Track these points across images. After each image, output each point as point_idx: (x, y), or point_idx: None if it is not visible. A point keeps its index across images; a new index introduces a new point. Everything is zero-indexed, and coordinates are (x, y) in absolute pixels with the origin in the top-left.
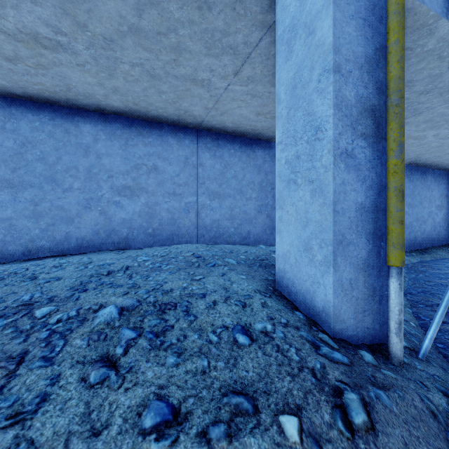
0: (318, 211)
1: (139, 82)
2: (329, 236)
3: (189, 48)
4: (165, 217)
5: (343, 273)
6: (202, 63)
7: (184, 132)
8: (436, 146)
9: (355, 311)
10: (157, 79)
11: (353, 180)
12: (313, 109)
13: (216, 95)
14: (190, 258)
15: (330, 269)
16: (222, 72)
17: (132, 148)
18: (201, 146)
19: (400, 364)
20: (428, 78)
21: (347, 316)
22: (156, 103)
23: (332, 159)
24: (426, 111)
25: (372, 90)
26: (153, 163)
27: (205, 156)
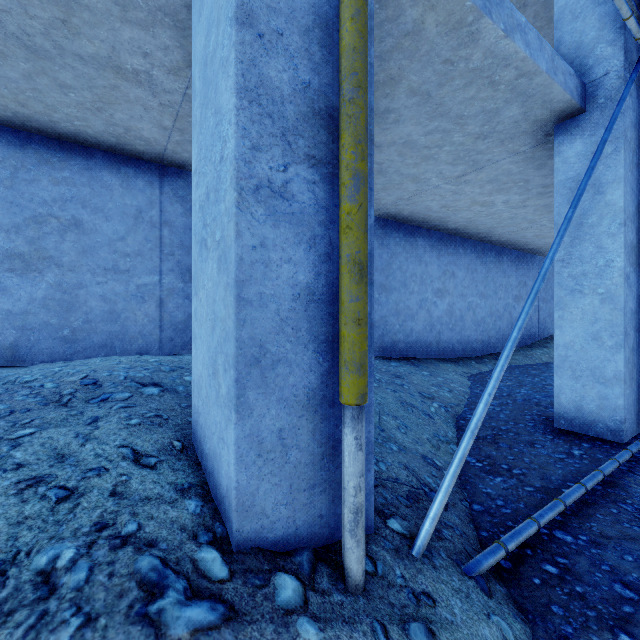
0: (223, 299)
1: (9, 59)
2: (231, 350)
3: (83, 0)
4: (98, 309)
5: (262, 421)
6: (122, 36)
7: (134, 166)
8: (508, 217)
9: (291, 490)
10: (45, 58)
11: (288, 241)
12: (219, 101)
13: (171, 103)
14: (69, 386)
15: (232, 414)
16: (165, 61)
17: (28, 185)
18: (168, 192)
19: (358, 588)
20: (482, 115)
21: (273, 502)
22: (62, 107)
23: (235, 196)
24: (489, 166)
25: (332, 81)
26: (73, 216)
27: (174, 210)
